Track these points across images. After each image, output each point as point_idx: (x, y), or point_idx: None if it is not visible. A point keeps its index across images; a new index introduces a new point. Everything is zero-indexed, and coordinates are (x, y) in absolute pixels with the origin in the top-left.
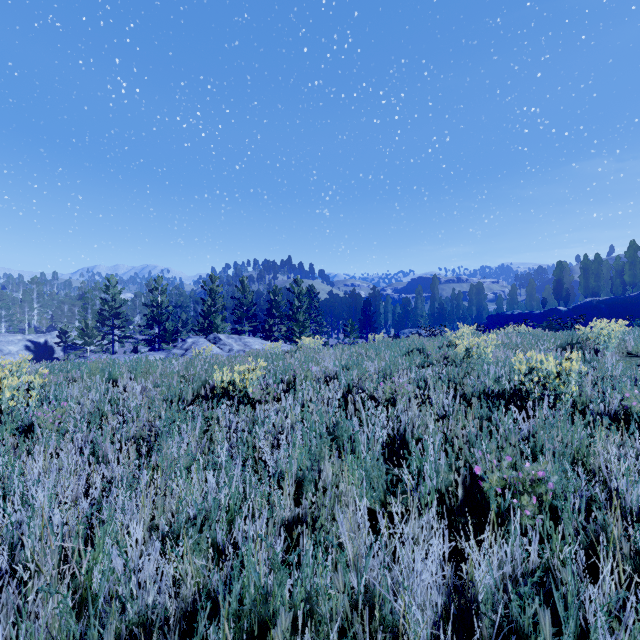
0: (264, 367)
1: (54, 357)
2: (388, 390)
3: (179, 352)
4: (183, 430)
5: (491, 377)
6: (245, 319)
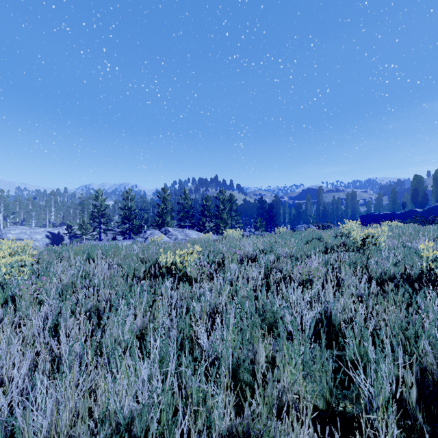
0: (199, 251)
1: (63, 243)
2: (305, 272)
3: (141, 240)
4: (132, 304)
5: (391, 262)
6: (186, 218)
